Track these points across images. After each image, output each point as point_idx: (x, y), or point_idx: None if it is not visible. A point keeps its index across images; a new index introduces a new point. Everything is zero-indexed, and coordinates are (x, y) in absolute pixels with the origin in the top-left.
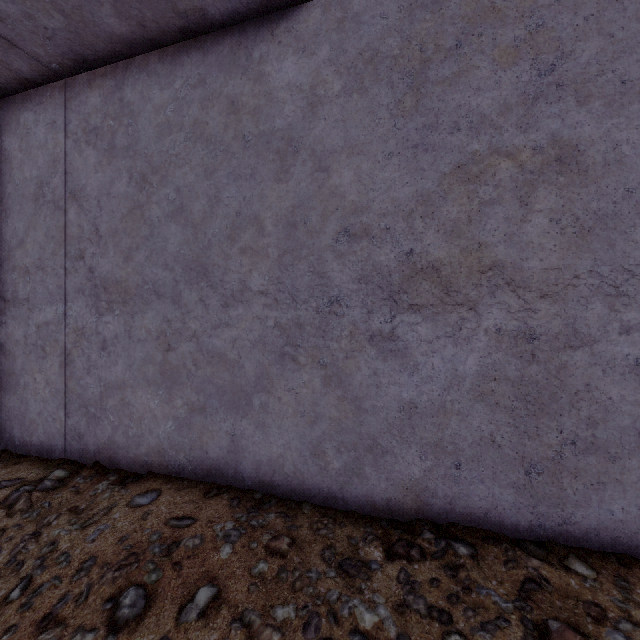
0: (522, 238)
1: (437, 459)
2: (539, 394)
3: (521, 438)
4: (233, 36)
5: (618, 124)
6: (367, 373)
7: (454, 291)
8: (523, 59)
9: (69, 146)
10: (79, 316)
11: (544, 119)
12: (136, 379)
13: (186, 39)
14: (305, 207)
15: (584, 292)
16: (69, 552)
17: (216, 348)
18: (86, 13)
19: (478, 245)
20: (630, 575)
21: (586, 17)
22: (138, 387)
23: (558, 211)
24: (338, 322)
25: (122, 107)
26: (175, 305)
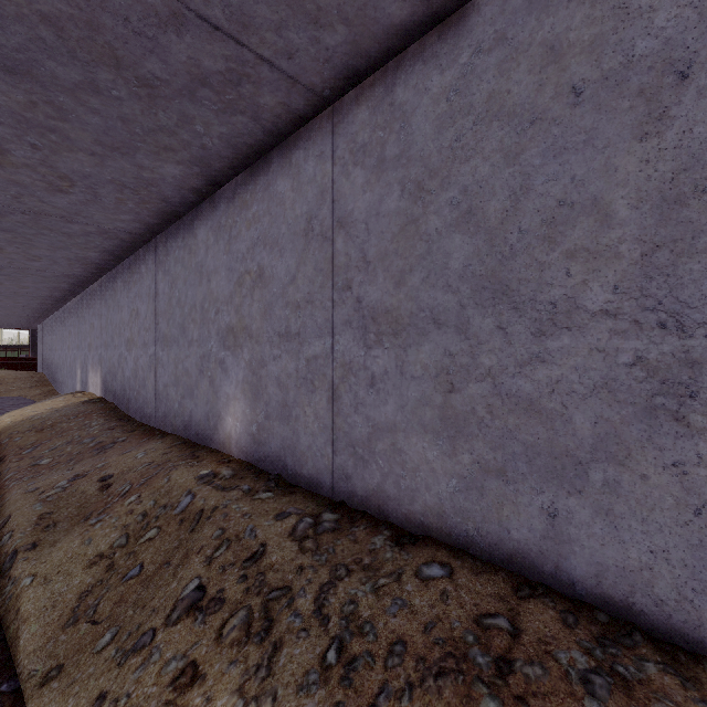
0: None
1: None
2: None
3: None
4: None
5: None
6: None
7: None
8: None
9: (336, 173)
10: (346, 350)
11: None
12: (409, 423)
13: None
14: (704, 166)
15: None
16: (372, 622)
17: (523, 392)
18: (369, 11)
19: None
20: None
21: None
22: (412, 432)
23: None
24: None
25: (392, 112)
26: (460, 335)
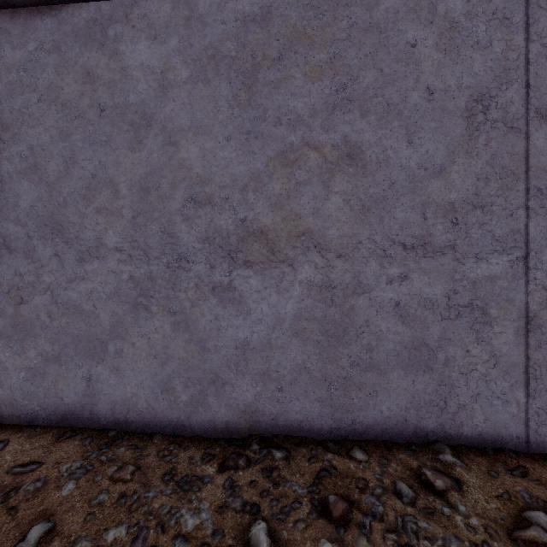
0: (325, 212)
1: (265, 385)
2: (336, 329)
3: (324, 363)
4: (89, 11)
5: (386, 134)
6: (210, 318)
7: (277, 251)
8: (326, 77)
9: None
10: None
11: (339, 124)
12: None
13: (40, 5)
14: (157, 175)
15: (365, 254)
16: None
17: (71, 300)
18: None
19: (295, 216)
20: (390, 454)
21: (366, 54)
22: None
23: (348, 193)
24: (186, 276)
25: None
26: (28, 259)
